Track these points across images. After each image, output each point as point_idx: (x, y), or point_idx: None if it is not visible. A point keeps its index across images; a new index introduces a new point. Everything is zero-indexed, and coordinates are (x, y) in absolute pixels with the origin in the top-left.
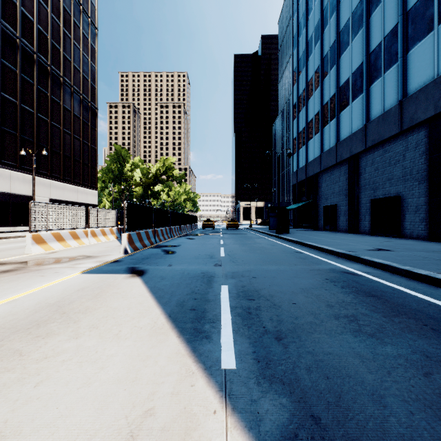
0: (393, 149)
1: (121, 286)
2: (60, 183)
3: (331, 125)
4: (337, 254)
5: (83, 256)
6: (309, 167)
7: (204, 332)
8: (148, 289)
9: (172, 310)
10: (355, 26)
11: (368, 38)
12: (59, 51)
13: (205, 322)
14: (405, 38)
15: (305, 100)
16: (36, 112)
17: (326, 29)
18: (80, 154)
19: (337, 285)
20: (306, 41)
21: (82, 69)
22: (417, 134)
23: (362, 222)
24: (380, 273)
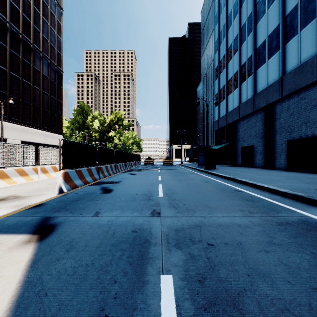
0: (309, 96)
1: None
2: (31, 129)
3: (248, 81)
4: (283, 194)
5: (11, 197)
6: (228, 116)
7: None
8: (18, 291)
9: None
10: None
11: (284, 4)
12: (30, 23)
13: None
14: None
15: (225, 63)
16: (8, 70)
17: (244, 4)
18: (48, 106)
19: None
20: (226, 17)
21: (49, 39)
22: None
23: (277, 159)
24: None
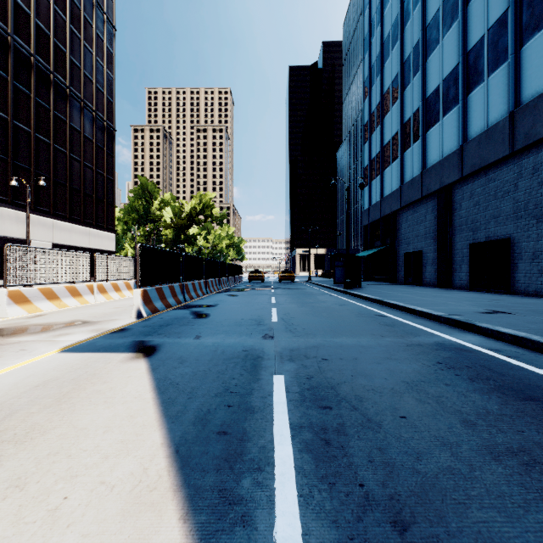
0: (500, 176)
1: (111, 378)
2: (67, 224)
3: (414, 149)
4: (437, 319)
5: (77, 322)
6: (384, 203)
7: (239, 502)
8: (153, 383)
9: (184, 434)
10: (448, 18)
11: (465, 33)
12: (65, 54)
13: (243, 470)
14: (518, 28)
15: (380, 117)
16: (33, 132)
17: (408, 25)
18: (92, 186)
19: (462, 375)
20: (382, 42)
21: (95, 78)
22: (535, 155)
23: (456, 273)
24: (517, 352)
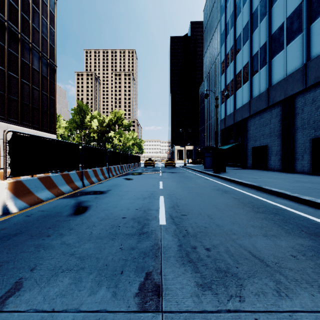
0: None
1: None
2: (18, 127)
3: (261, 73)
4: None
5: None
6: (237, 113)
7: None
8: None
9: None
10: None
11: None
12: (17, 10)
13: None
14: None
15: (233, 55)
16: None
17: None
18: (39, 102)
19: None
20: (234, 4)
21: (41, 30)
22: None
23: (298, 161)
24: None
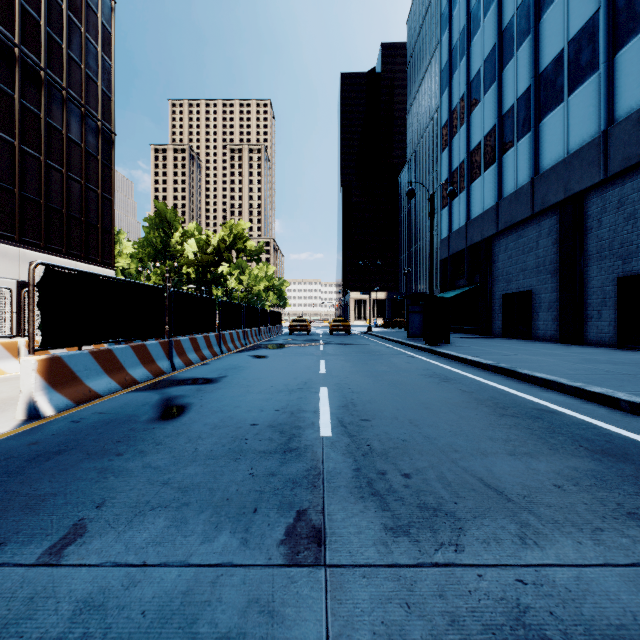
0: None
1: None
2: (41, 255)
3: (519, 148)
4: None
5: None
6: (472, 227)
7: None
8: None
9: None
10: None
11: None
12: (38, 24)
13: None
14: None
15: (465, 113)
16: None
17: None
18: (81, 206)
19: None
20: (468, 12)
21: (85, 62)
22: None
23: (592, 322)
24: None
